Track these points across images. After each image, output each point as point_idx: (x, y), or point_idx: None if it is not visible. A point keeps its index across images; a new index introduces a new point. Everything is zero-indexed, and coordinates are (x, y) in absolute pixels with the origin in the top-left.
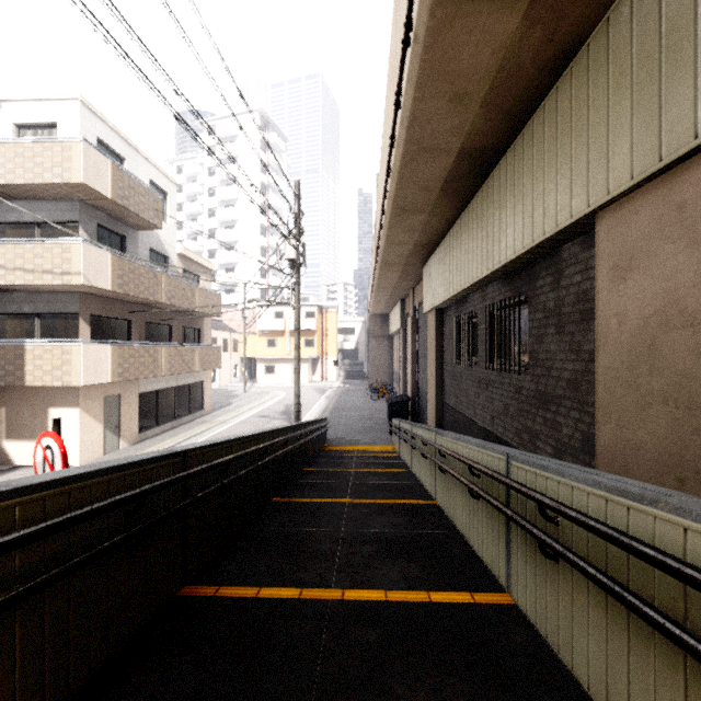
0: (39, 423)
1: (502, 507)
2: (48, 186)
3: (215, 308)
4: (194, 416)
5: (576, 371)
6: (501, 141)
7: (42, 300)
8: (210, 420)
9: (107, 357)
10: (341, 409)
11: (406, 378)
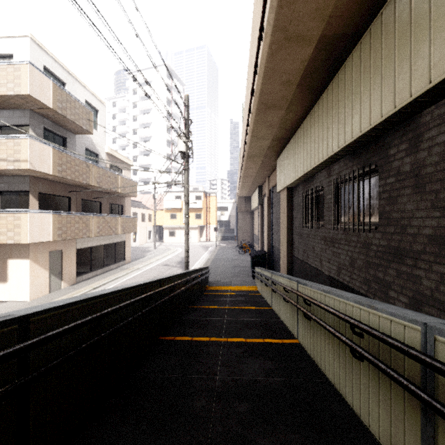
0: (1, 270)
1: (434, 403)
2: (4, 97)
3: (132, 191)
4: (118, 265)
5: (442, 227)
6: (357, 26)
7: (3, 182)
8: (129, 267)
9: (49, 223)
10: (218, 260)
11: (263, 239)
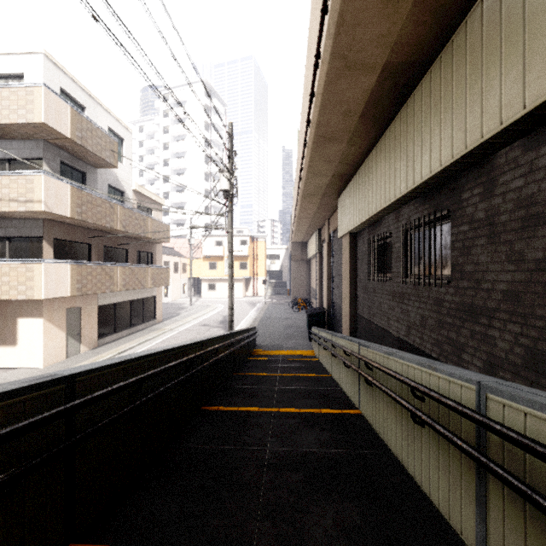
0: (10, 331)
1: (481, 458)
2: (14, 126)
3: (164, 235)
4: (147, 325)
5: (517, 282)
6: (426, 54)
7: (11, 226)
8: (160, 328)
9: (67, 274)
10: (268, 319)
11: (322, 293)
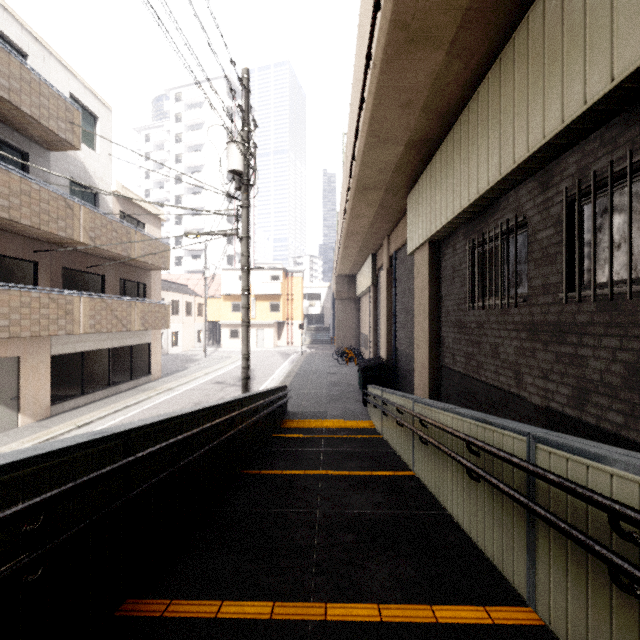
0: None
1: None
2: None
3: (161, 259)
4: (137, 383)
5: None
6: None
7: None
8: (155, 387)
9: None
10: (305, 374)
11: (378, 340)
